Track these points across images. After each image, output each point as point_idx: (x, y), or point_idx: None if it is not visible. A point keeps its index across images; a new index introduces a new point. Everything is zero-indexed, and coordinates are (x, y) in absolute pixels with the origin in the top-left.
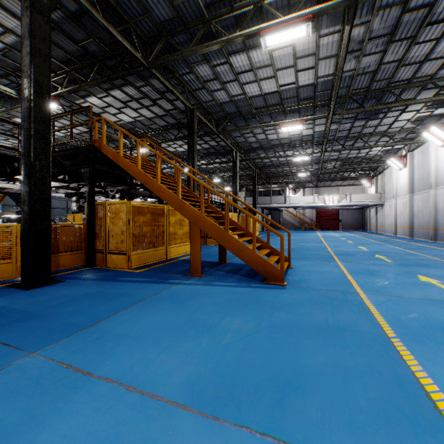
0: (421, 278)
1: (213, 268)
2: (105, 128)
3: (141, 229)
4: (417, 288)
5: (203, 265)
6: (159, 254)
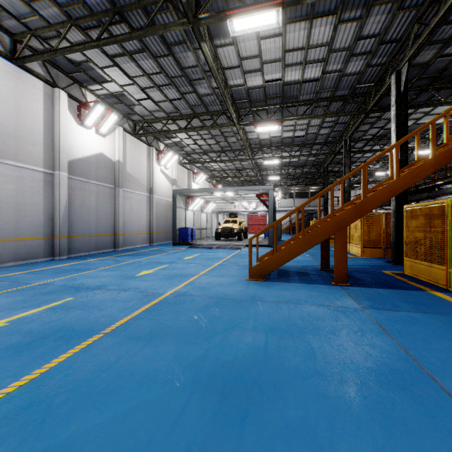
0: (147, 273)
1: (328, 275)
2: (444, 125)
3: (414, 234)
4: (176, 267)
5: (352, 279)
6: (436, 274)
